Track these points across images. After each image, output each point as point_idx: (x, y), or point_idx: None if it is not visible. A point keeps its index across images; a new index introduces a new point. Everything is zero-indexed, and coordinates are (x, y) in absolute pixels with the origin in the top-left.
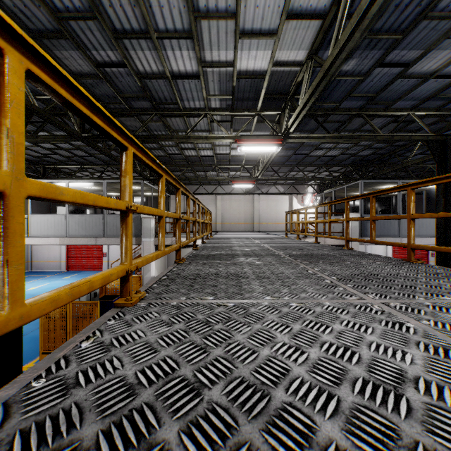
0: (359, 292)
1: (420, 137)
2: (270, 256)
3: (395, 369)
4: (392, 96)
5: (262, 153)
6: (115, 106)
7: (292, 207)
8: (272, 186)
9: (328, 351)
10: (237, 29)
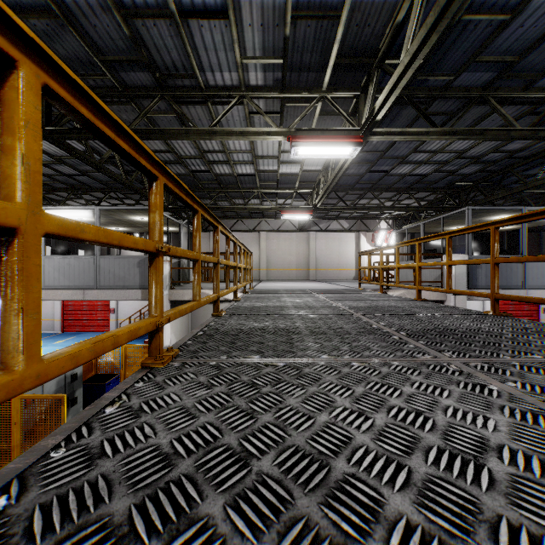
0: None
1: None
2: (369, 336)
3: None
4: (543, 62)
5: (324, 169)
6: (98, 83)
7: (360, 248)
8: (333, 220)
9: None
10: None
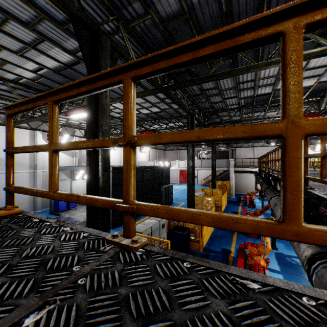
0: None
1: None
2: None
3: None
4: None
5: None
6: None
7: None
8: None
9: None
10: None
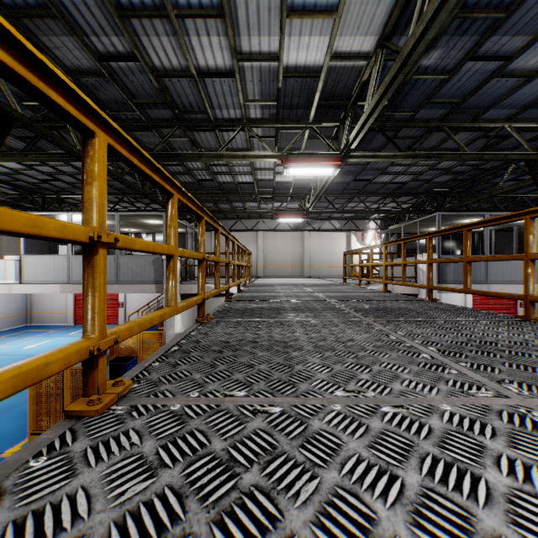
0: (486, 380)
1: (517, 156)
2: (330, 311)
3: None
4: (484, 103)
5: (314, 178)
6: (127, 116)
7: (350, 247)
8: (325, 221)
9: None
10: (284, 5)
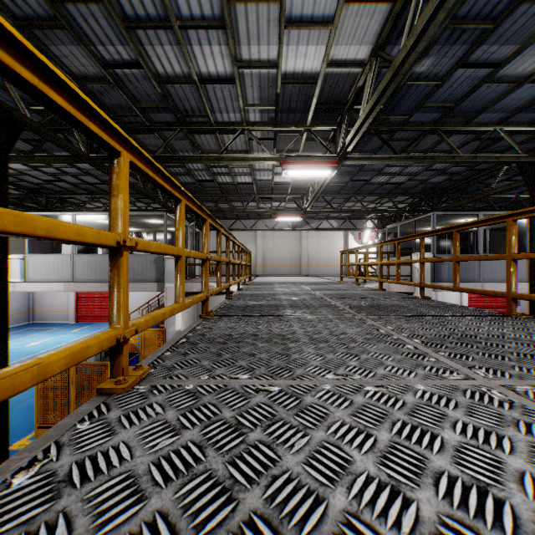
0: (460, 366)
1: (509, 158)
2: (326, 307)
3: None
4: (475, 107)
5: (312, 179)
6: (131, 120)
7: (348, 245)
8: (323, 220)
9: (452, 499)
10: (283, 17)
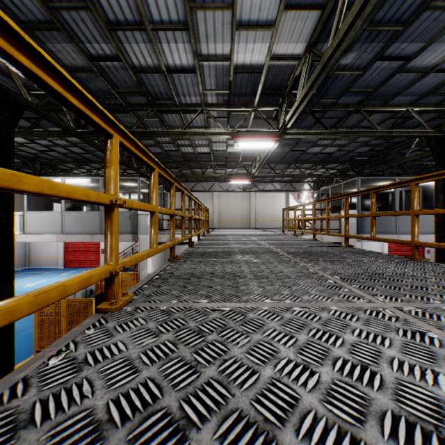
0: (366, 294)
1: (418, 133)
2: (268, 253)
3: (429, 398)
4: (391, 92)
5: (259, 150)
6: (111, 102)
7: (289, 204)
8: (268, 183)
9: (343, 372)
10: (234, 21)
